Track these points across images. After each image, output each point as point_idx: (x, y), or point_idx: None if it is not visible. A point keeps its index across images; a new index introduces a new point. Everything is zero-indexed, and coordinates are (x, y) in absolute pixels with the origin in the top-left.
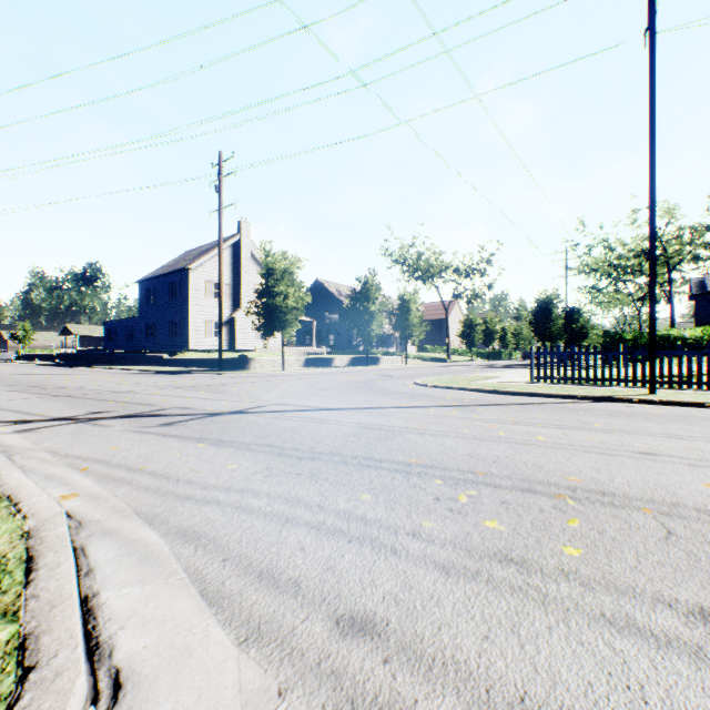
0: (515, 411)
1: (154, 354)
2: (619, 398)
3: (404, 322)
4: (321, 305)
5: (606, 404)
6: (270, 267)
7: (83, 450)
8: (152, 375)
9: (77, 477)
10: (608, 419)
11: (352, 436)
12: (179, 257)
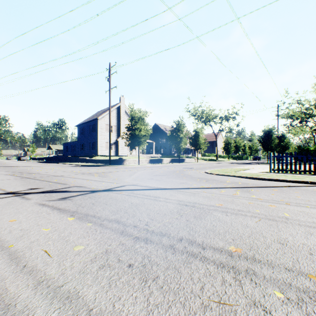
0: (276, 192)
1: (82, 157)
2: None
3: (196, 142)
4: (157, 135)
5: None
6: (133, 116)
7: None
8: (79, 167)
9: None
10: None
11: (175, 213)
12: (94, 114)
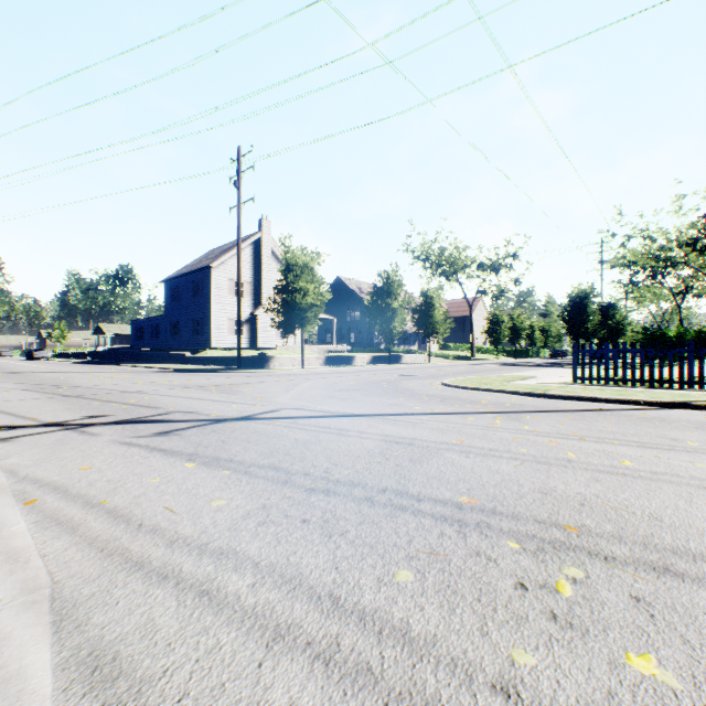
0: (571, 420)
1: (177, 352)
2: (694, 405)
3: (427, 319)
4: (341, 303)
5: (680, 412)
6: (289, 263)
7: (48, 470)
8: (171, 373)
9: (13, 516)
10: (699, 434)
11: (377, 455)
12: (202, 257)
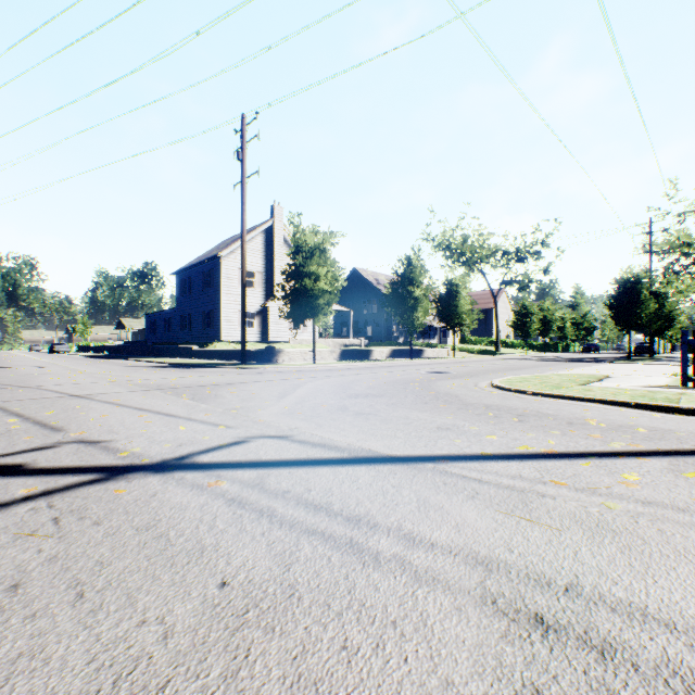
0: None
1: (185, 346)
2: None
3: (452, 309)
4: (358, 295)
5: None
6: (299, 245)
7: None
8: (165, 369)
9: None
10: None
11: None
12: (214, 247)
